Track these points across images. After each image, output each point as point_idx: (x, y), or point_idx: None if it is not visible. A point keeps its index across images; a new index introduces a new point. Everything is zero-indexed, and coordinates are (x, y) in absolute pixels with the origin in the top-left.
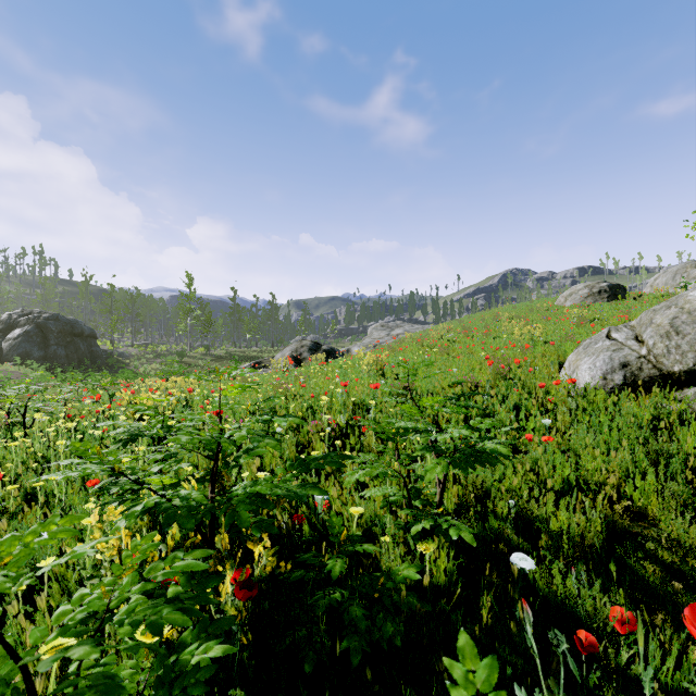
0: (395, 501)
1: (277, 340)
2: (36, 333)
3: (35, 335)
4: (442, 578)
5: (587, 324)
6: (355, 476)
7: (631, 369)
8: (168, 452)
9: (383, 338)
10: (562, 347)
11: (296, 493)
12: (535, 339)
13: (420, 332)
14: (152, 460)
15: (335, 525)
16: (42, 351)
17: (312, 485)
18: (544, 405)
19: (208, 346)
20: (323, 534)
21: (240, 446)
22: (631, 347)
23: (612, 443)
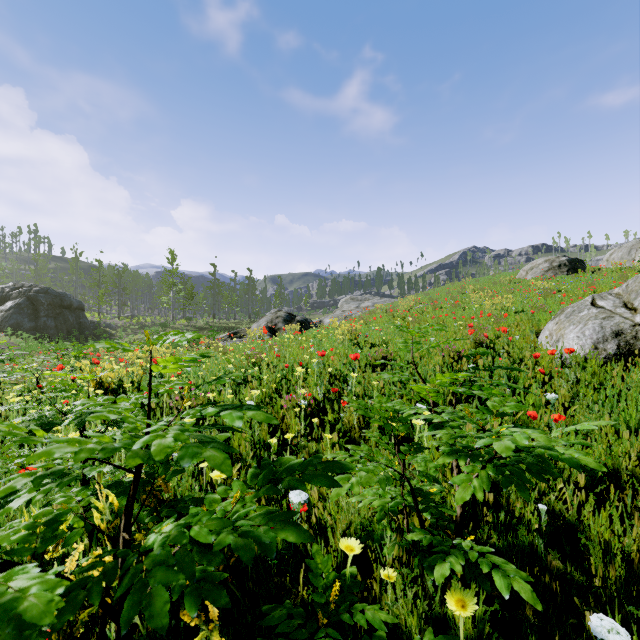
0: (395, 511)
1: (254, 313)
2: (27, 305)
3: (26, 307)
4: (470, 631)
5: (553, 295)
6: (345, 486)
7: (625, 337)
8: (42, 472)
9: (353, 310)
10: (536, 316)
11: (257, 539)
12: (506, 309)
13: (388, 304)
14: (4, 491)
15: (320, 572)
16: (33, 322)
17: (285, 518)
18: (533, 376)
19: (189, 318)
20: (300, 550)
21: (209, 421)
22: (622, 315)
23: (630, 421)
